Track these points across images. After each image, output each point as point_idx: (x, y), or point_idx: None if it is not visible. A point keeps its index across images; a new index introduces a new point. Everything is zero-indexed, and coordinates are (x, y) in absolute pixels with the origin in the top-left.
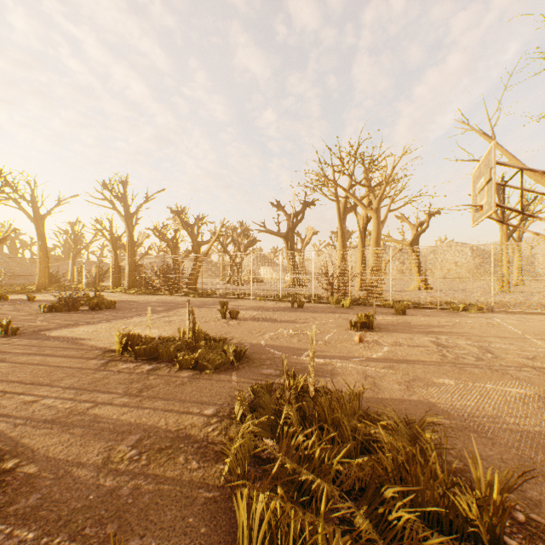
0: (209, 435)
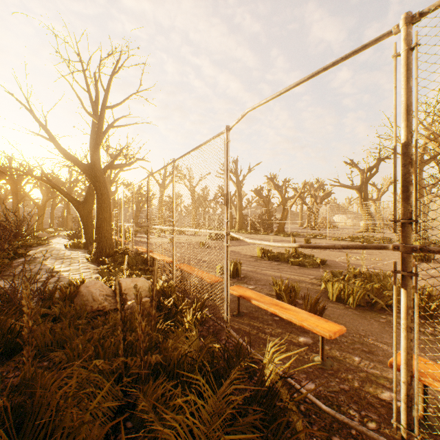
0: (313, 282)
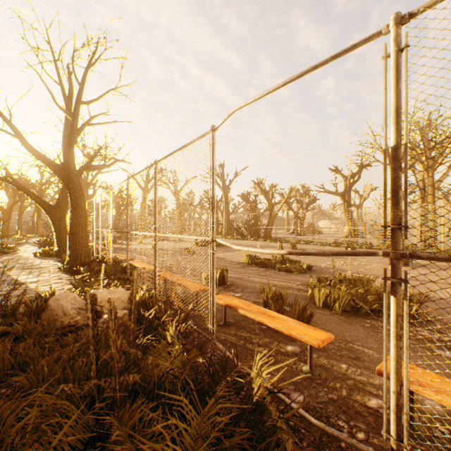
0: (299, 288)
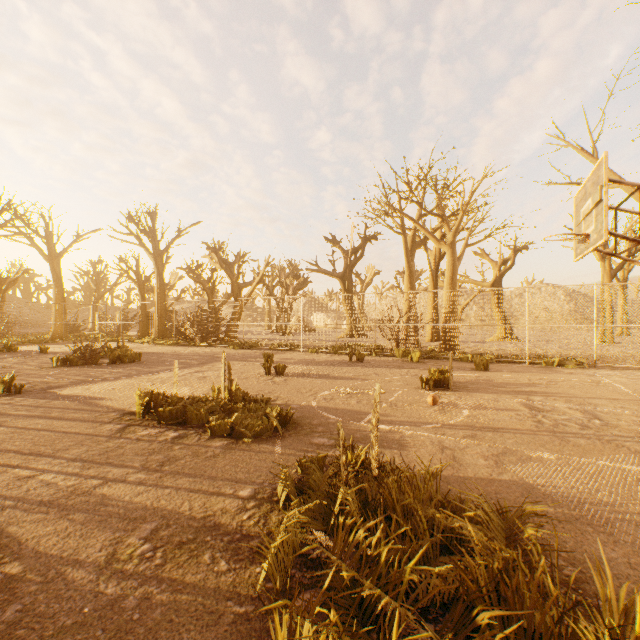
0: (243, 525)
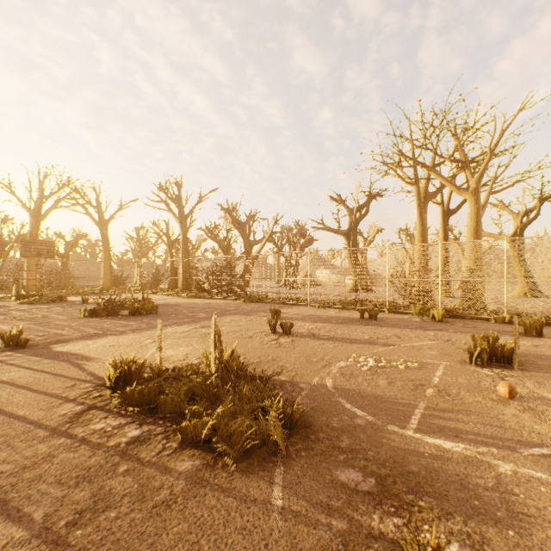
0: None
